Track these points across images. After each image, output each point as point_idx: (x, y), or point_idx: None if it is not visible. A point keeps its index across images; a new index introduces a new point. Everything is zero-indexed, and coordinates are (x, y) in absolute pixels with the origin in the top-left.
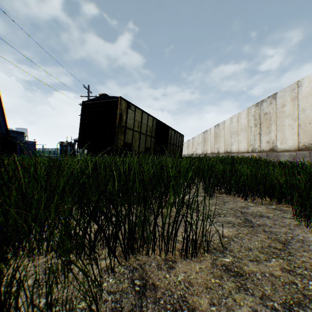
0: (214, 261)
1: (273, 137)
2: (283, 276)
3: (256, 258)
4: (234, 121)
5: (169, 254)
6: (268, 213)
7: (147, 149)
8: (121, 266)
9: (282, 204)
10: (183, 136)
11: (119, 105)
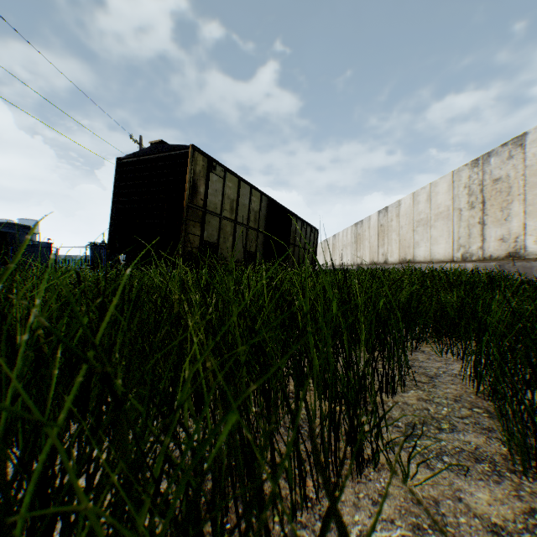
0: None
1: (517, 229)
2: None
3: None
4: (420, 199)
5: None
6: None
7: (250, 256)
8: None
9: None
10: (317, 231)
11: (190, 162)
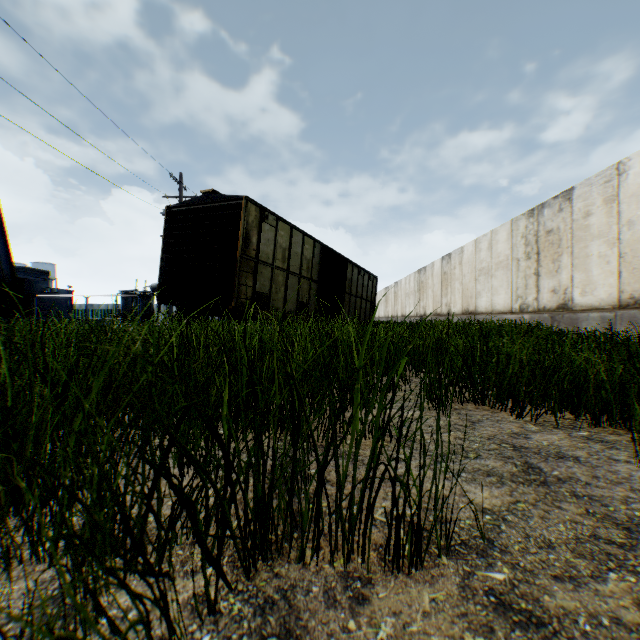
0: (467, 580)
1: (566, 281)
2: None
3: (568, 570)
4: (482, 247)
5: (355, 558)
6: (575, 449)
7: (303, 307)
8: (234, 595)
9: (602, 428)
10: (376, 279)
11: (244, 213)
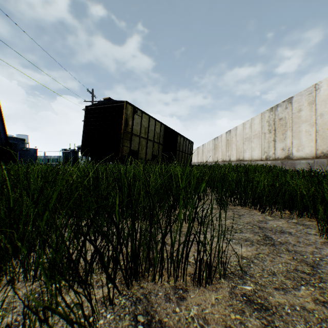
0: (233, 289)
1: (289, 144)
2: (318, 310)
3: (282, 285)
4: (246, 127)
5: (179, 280)
6: (289, 228)
7: (155, 157)
8: (121, 296)
9: (304, 218)
10: (193, 143)
11: (125, 109)
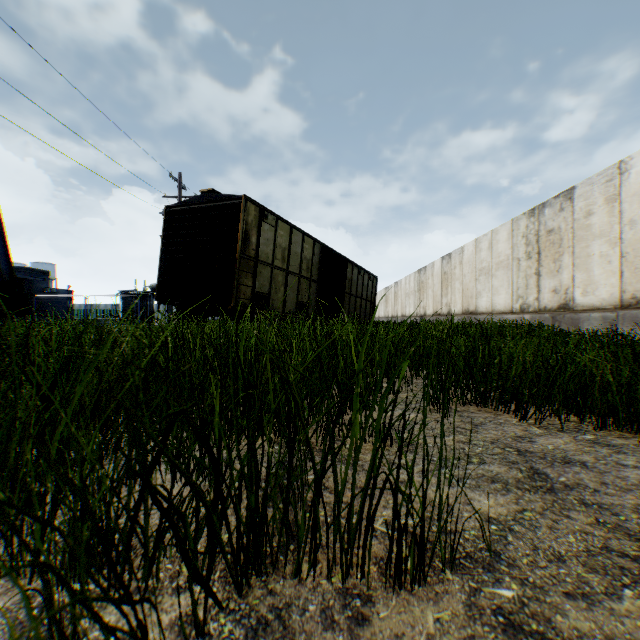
0: (473, 597)
1: (567, 281)
2: None
3: (580, 586)
4: (483, 247)
5: (354, 573)
6: (581, 453)
7: (302, 307)
8: (225, 614)
9: (608, 431)
10: (376, 279)
11: (243, 213)
